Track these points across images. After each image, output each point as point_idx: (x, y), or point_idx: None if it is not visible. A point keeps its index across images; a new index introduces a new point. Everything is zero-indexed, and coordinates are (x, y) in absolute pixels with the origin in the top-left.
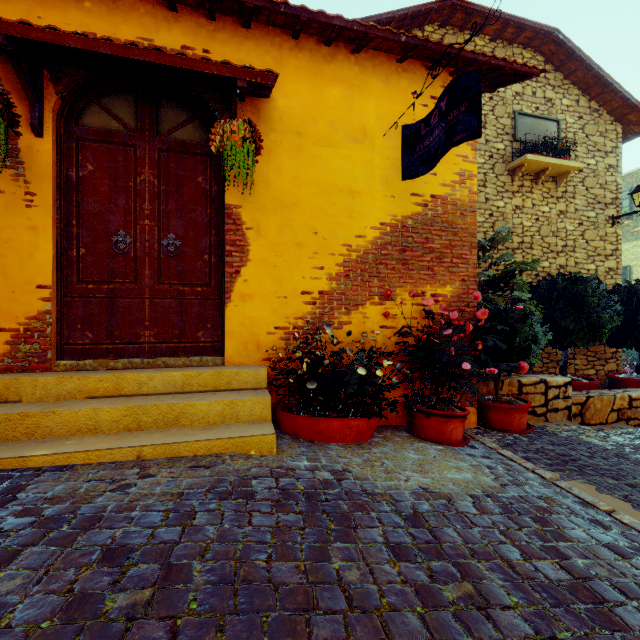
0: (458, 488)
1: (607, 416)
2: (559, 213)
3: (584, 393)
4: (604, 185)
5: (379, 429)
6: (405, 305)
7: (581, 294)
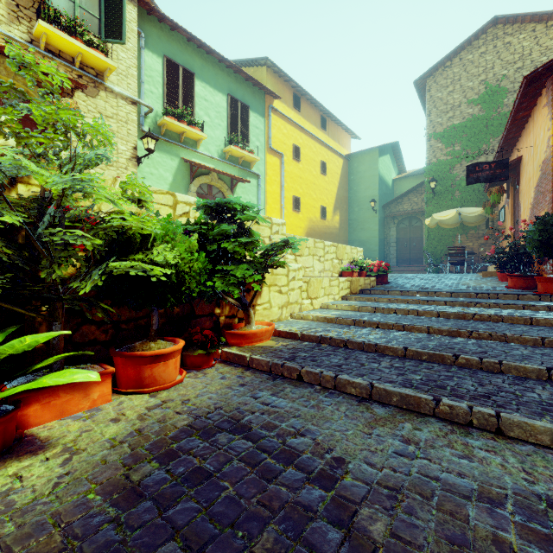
0: (462, 283)
1: None
2: None
3: None
4: None
5: None
6: None
7: None
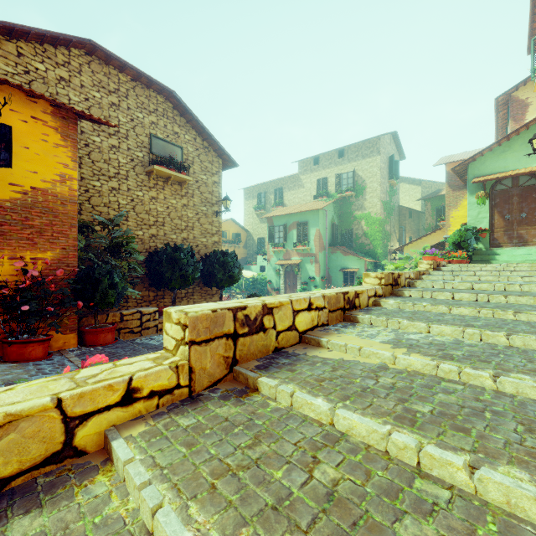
0: None
1: None
2: (183, 205)
3: None
4: (212, 192)
5: None
6: (3, 266)
7: (177, 257)
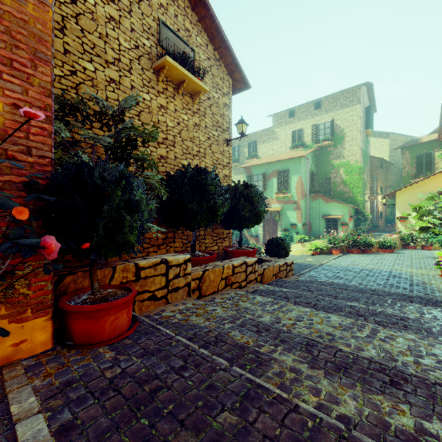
0: None
1: (218, 285)
2: (195, 124)
3: (203, 267)
4: (223, 116)
5: None
6: None
7: (203, 182)
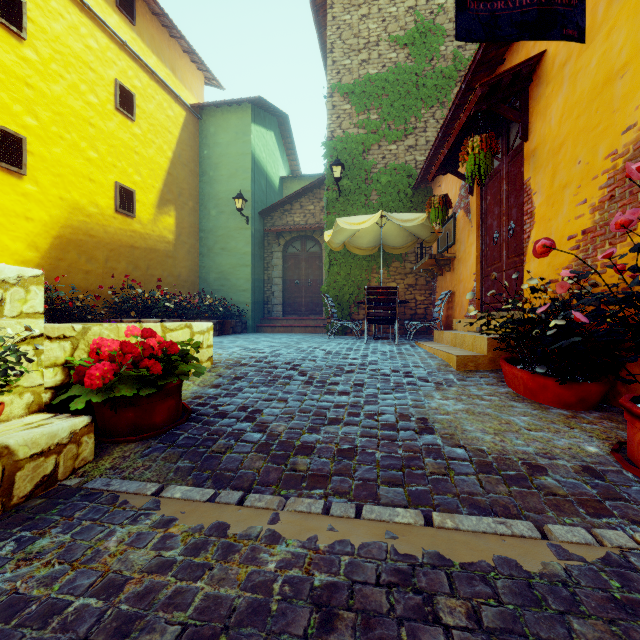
0: (436, 415)
1: None
2: None
3: None
4: None
5: (619, 419)
6: None
7: None
